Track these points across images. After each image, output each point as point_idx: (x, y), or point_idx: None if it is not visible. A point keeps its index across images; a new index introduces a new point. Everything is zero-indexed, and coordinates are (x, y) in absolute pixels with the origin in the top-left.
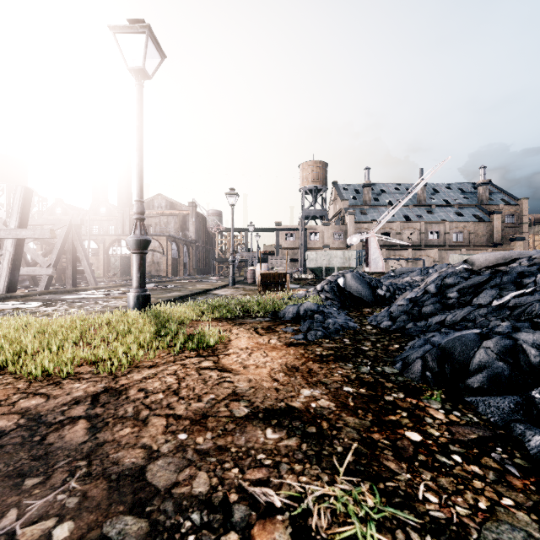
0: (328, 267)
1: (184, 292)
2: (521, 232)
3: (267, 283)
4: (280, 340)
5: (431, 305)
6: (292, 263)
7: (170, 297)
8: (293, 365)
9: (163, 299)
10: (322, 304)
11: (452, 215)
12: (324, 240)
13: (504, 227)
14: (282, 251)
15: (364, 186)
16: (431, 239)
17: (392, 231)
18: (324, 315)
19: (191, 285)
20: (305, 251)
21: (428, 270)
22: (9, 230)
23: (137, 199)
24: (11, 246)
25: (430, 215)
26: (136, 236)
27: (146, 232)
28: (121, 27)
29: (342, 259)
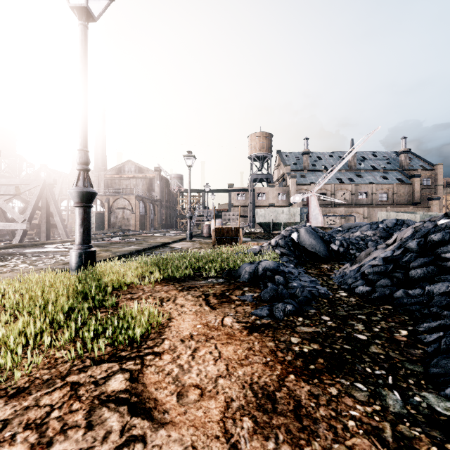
0: (275, 223)
1: (142, 245)
2: (437, 193)
3: (221, 237)
4: (238, 318)
5: (422, 267)
6: (242, 219)
7: (126, 251)
8: (264, 388)
9: (118, 254)
10: (279, 260)
11: (378, 178)
12: (269, 200)
13: (422, 188)
14: (234, 209)
15: (304, 153)
16: (361, 198)
17: (328, 192)
18: (285, 275)
19: (153, 238)
20: (254, 209)
21: (378, 225)
22: None
23: (80, 148)
24: None
25: (360, 178)
26: (78, 188)
27: (90, 184)
28: None
29: (287, 215)
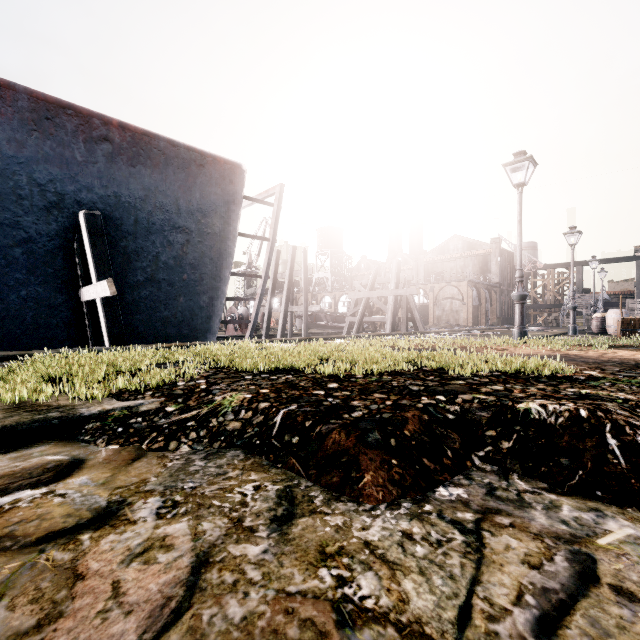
0: None
1: None
2: None
3: (630, 329)
4: None
5: None
6: None
7: None
8: None
9: None
10: None
11: None
12: None
13: None
14: None
15: None
16: None
17: None
18: None
19: None
20: None
21: None
22: (391, 291)
23: (518, 268)
24: (392, 301)
25: None
26: (519, 293)
27: (524, 289)
28: (510, 163)
29: None
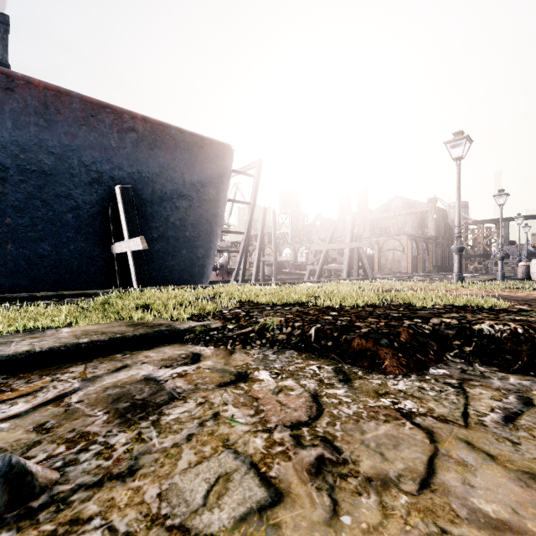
0: None
1: None
2: None
3: None
4: None
5: None
6: None
7: None
8: None
9: None
10: None
11: None
12: None
13: None
14: None
15: None
16: None
17: None
18: None
19: None
20: None
21: None
22: (346, 244)
23: (457, 226)
24: (347, 252)
25: None
26: (457, 246)
27: (462, 243)
28: (450, 141)
29: None
